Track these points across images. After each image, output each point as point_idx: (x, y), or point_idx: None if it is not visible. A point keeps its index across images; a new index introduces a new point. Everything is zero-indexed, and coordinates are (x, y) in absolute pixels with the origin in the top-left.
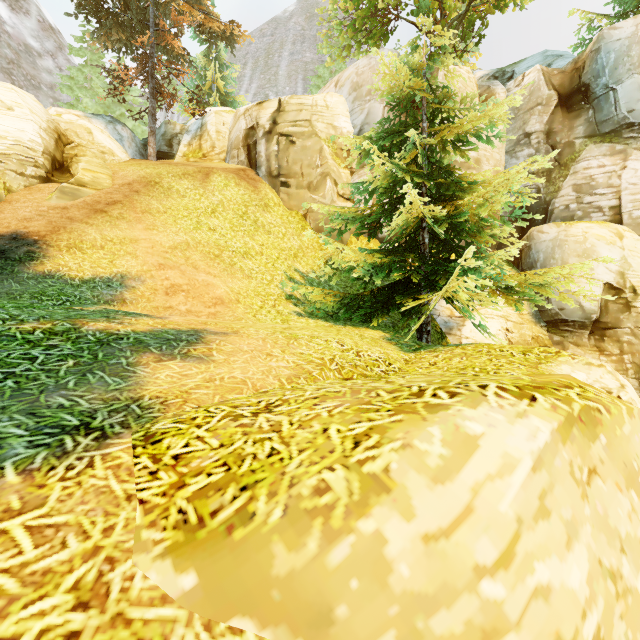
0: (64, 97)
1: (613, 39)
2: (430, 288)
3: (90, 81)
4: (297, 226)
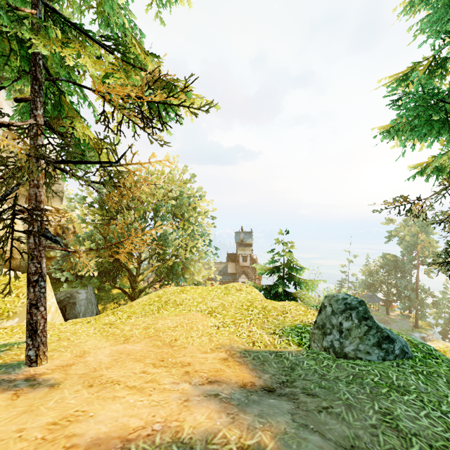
0: None
1: None
2: None
3: None
4: None
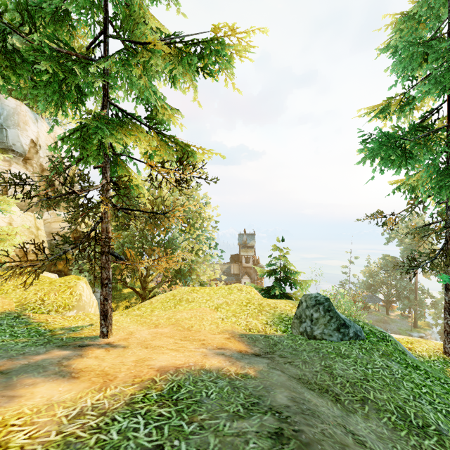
0: None
1: (6, 104)
2: None
3: None
4: None
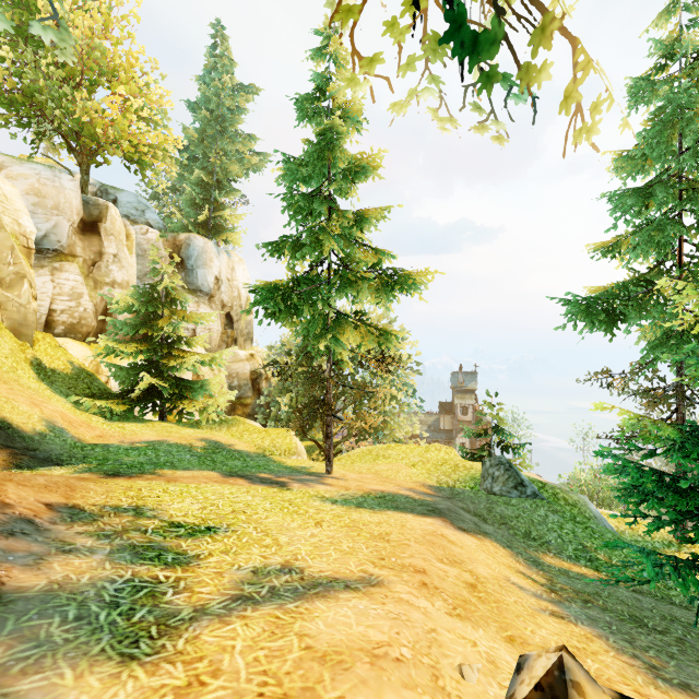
0: None
1: (196, 244)
2: (181, 395)
3: None
4: None
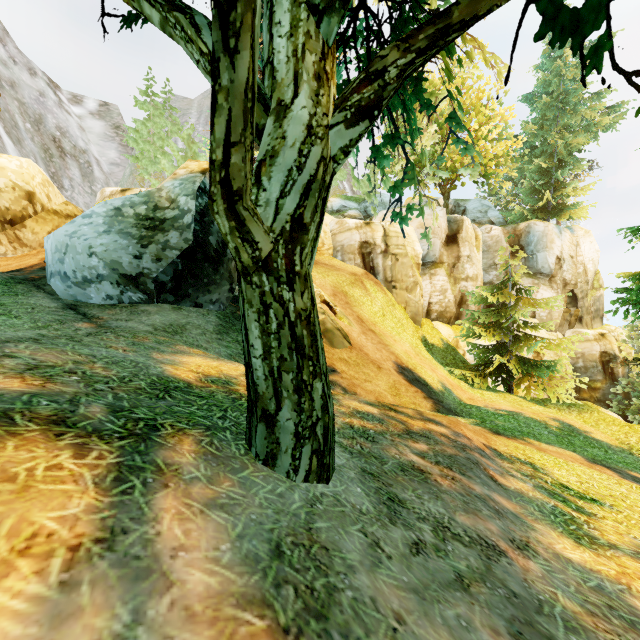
0: (27, 99)
1: (535, 230)
2: (527, 373)
3: (152, 136)
4: (405, 316)
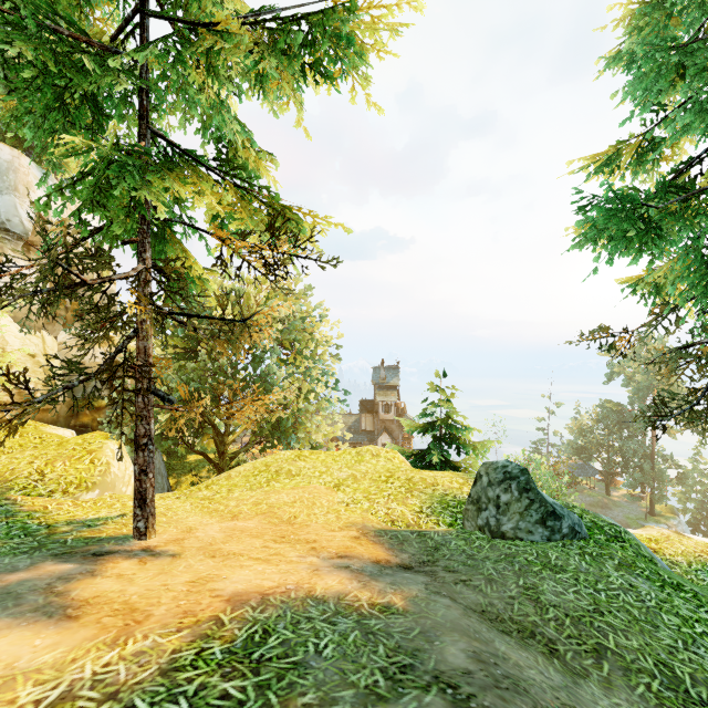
0: None
1: None
2: None
3: None
4: None
